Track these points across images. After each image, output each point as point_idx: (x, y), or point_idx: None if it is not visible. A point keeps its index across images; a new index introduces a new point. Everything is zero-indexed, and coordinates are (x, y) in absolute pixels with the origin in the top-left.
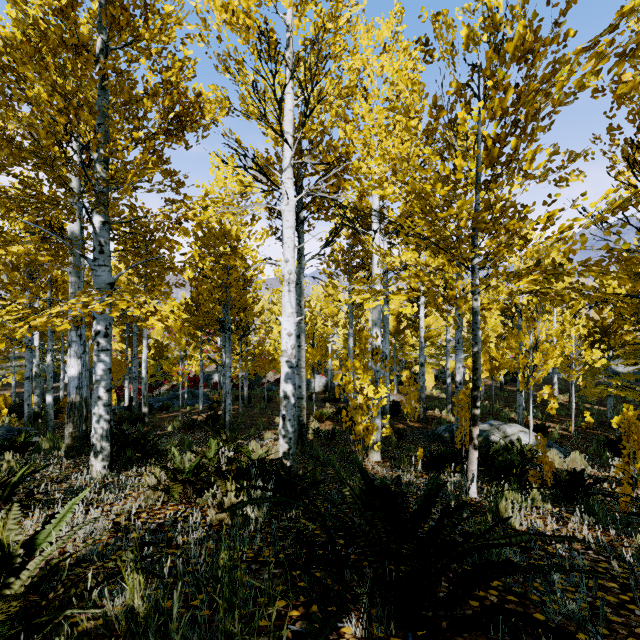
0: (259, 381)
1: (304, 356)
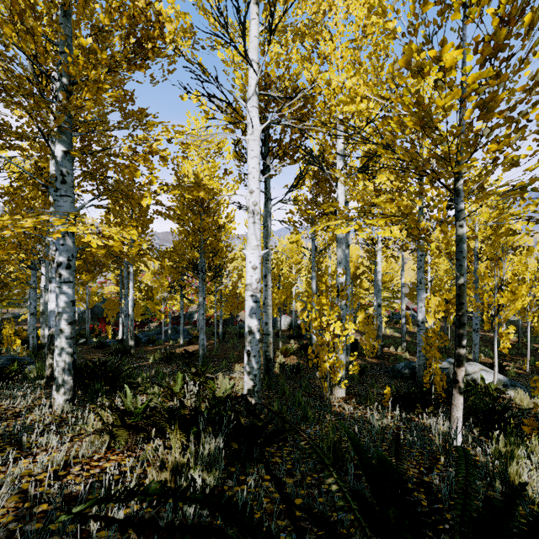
0: (233, 320)
1: (270, 295)
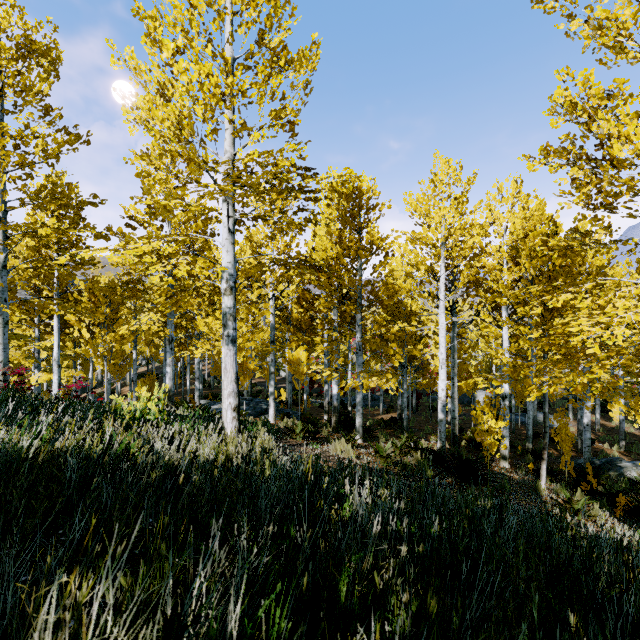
0: (424, 390)
1: (456, 391)
